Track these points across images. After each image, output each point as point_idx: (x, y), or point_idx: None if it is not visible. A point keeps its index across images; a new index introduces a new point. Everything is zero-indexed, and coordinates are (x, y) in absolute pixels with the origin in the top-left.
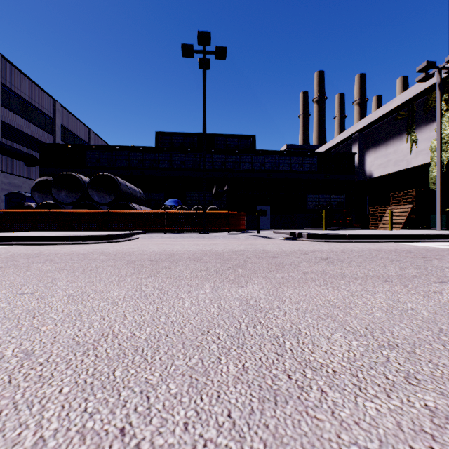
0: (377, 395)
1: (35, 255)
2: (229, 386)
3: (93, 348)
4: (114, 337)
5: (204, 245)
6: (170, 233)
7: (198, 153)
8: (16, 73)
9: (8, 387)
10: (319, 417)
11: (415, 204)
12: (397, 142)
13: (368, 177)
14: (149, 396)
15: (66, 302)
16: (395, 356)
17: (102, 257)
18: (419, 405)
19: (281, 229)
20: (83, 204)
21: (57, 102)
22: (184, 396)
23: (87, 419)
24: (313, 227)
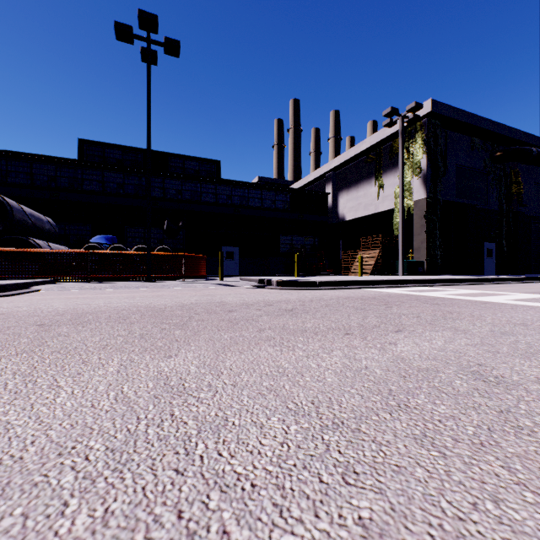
0: (301, 517)
1: None
2: None
3: None
4: None
5: (142, 298)
6: (98, 282)
7: (144, 175)
8: None
9: None
10: None
11: (382, 249)
12: (367, 185)
13: (341, 220)
14: None
15: None
16: (337, 441)
17: None
18: (351, 520)
19: (251, 276)
20: None
21: None
22: None
23: None
24: (287, 273)
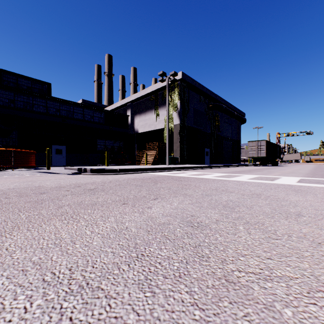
0: None
1: None
2: None
3: None
4: None
5: None
6: None
7: None
8: None
9: None
10: None
11: (158, 150)
12: (150, 113)
13: (136, 132)
14: None
15: None
16: (74, 306)
17: None
18: None
19: (75, 166)
20: None
21: None
22: None
23: None
24: (101, 164)
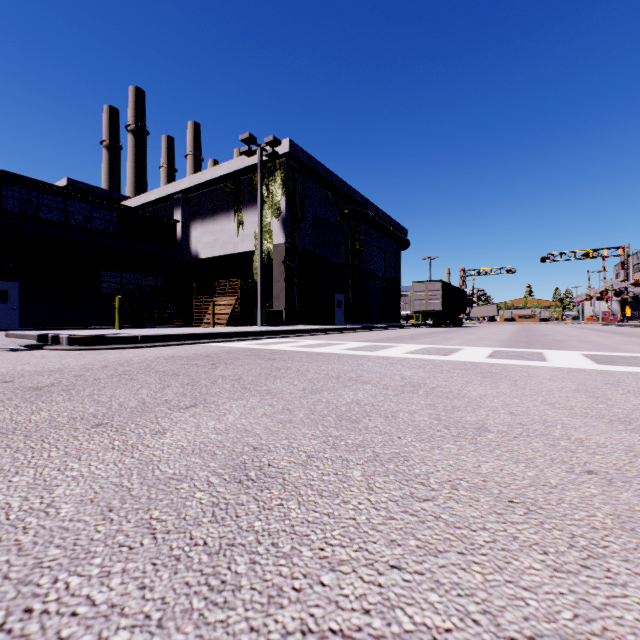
0: None
1: None
2: None
3: None
4: None
5: None
6: None
7: None
8: None
9: None
10: None
11: (240, 296)
12: (225, 219)
13: (195, 257)
14: None
15: None
16: None
17: None
18: None
19: (44, 329)
20: None
21: None
22: None
23: None
24: (112, 325)
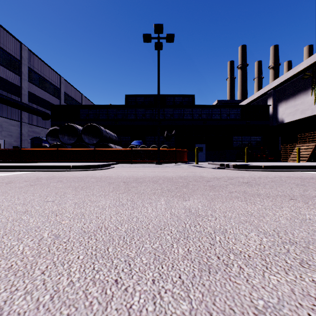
0: (278, 272)
1: (51, 178)
2: (179, 261)
3: (94, 235)
4: (105, 229)
5: (159, 172)
6: (135, 164)
7: (154, 108)
8: (37, 60)
9: (49, 254)
10: (238, 282)
11: None
12: (303, 95)
13: (280, 123)
14: (130, 264)
15: (74, 207)
16: (293, 249)
17: (92, 179)
18: (308, 280)
19: (213, 161)
20: (78, 144)
21: (61, 77)
22: (151, 264)
23: (95, 273)
24: (238, 160)
